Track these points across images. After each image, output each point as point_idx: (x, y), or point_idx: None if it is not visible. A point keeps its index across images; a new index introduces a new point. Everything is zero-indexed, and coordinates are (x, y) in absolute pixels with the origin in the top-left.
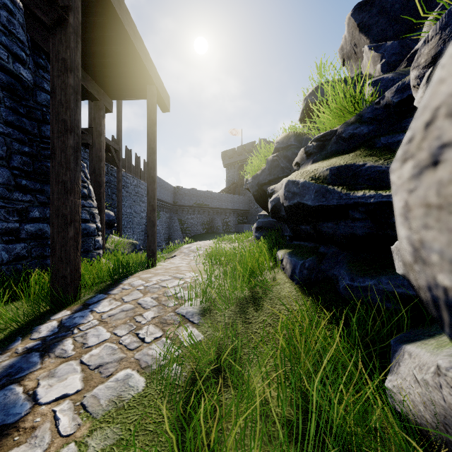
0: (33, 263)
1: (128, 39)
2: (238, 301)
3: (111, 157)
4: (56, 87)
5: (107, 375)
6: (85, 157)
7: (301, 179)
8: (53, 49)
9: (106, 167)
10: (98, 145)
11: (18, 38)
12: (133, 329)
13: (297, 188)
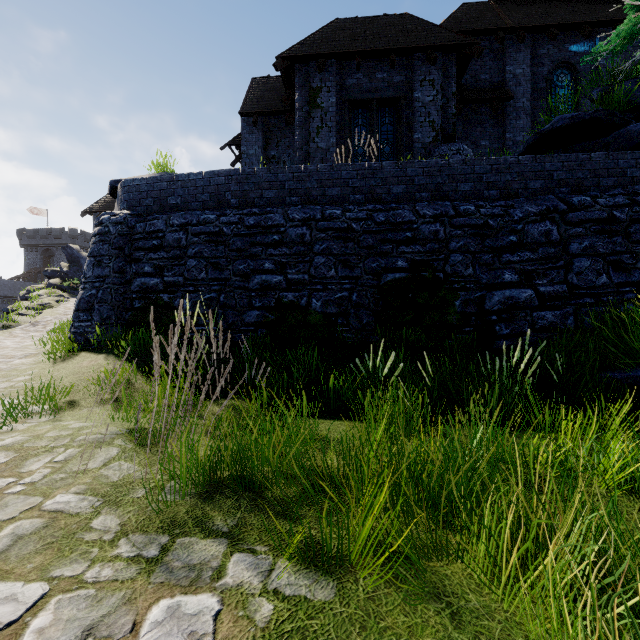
0: None
1: None
2: None
3: None
4: None
5: None
6: None
7: None
8: None
9: None
10: None
11: None
12: None
13: None
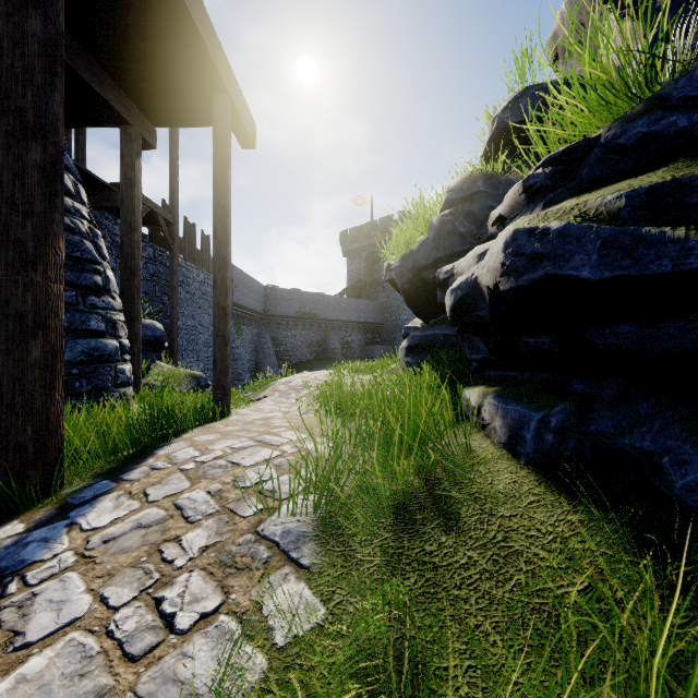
0: None
1: None
2: (399, 503)
3: (161, 234)
4: (2, 39)
5: None
6: (116, 232)
7: (552, 223)
8: None
9: (153, 250)
10: (129, 202)
11: None
12: (152, 584)
13: (545, 244)
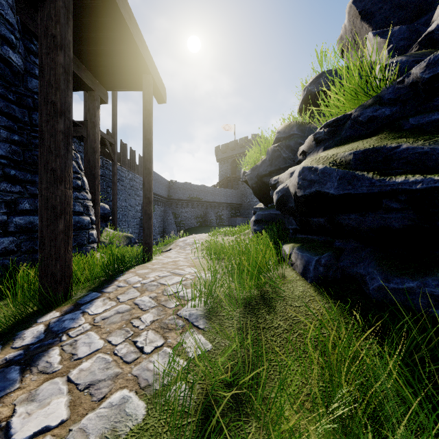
0: (23, 258)
1: (123, 23)
2: (246, 301)
3: (107, 151)
4: (45, 66)
5: (99, 398)
6: (80, 150)
7: (319, 165)
8: (41, 24)
9: (102, 160)
10: (93, 136)
11: (6, 20)
12: (130, 336)
13: (315, 175)
